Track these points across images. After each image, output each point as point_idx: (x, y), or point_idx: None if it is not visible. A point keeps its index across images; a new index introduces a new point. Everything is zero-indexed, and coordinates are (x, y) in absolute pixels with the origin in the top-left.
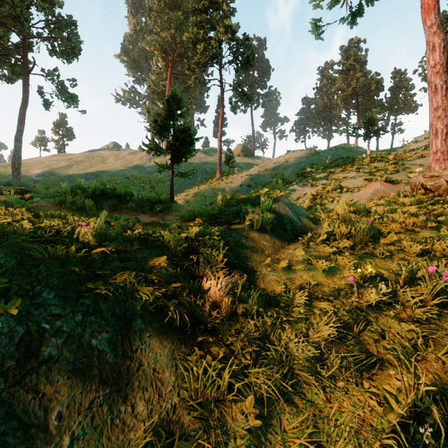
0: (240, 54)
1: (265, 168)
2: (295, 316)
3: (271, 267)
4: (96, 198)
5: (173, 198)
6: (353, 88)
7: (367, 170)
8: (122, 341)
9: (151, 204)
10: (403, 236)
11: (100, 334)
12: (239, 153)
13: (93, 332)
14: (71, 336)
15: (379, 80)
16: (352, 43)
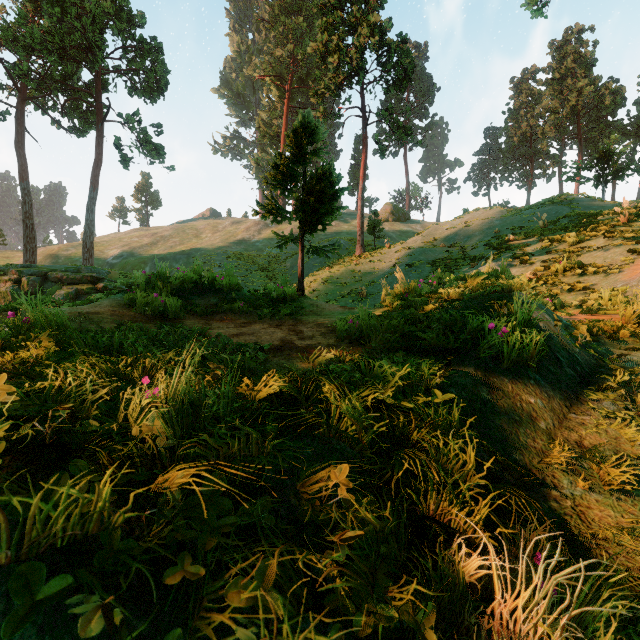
0: (393, 65)
1: (432, 237)
2: None
3: (579, 474)
4: (186, 293)
5: (303, 290)
6: (571, 106)
7: (629, 234)
8: None
9: (270, 301)
10: None
11: None
12: (388, 217)
13: None
14: None
15: (618, 88)
16: (570, 34)
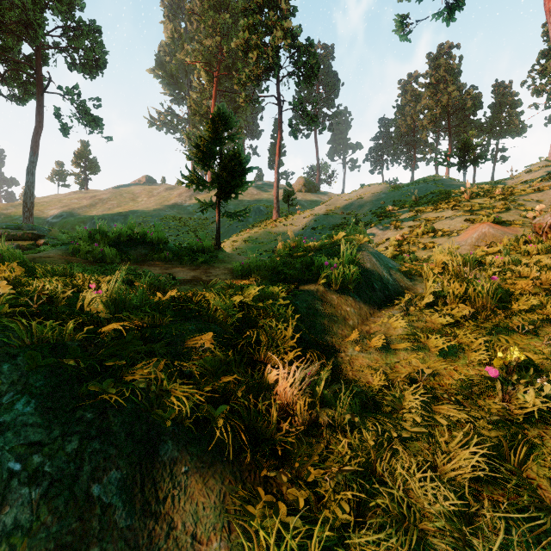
0: (302, 64)
1: (334, 206)
2: (410, 431)
3: (360, 345)
4: (121, 245)
5: (219, 245)
6: (443, 106)
7: (467, 208)
8: (141, 483)
9: (192, 252)
10: (544, 299)
11: (106, 473)
12: (301, 188)
13: (95, 470)
14: (56, 481)
15: (477, 95)
16: (442, 49)
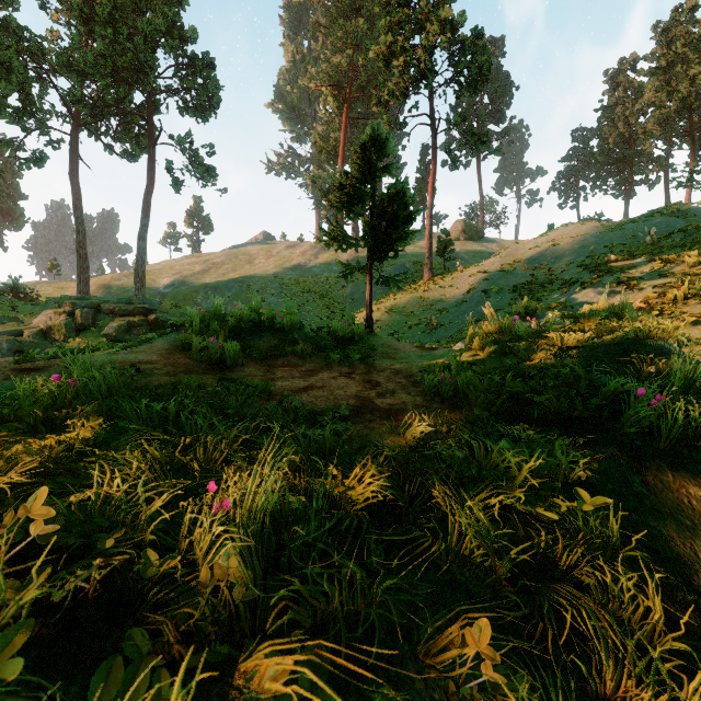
0: (467, 64)
1: (513, 258)
2: None
3: None
4: (243, 333)
5: (371, 326)
6: (681, 98)
7: None
8: None
9: (335, 340)
10: None
11: None
12: (458, 236)
13: None
14: None
15: None
16: (680, 12)
